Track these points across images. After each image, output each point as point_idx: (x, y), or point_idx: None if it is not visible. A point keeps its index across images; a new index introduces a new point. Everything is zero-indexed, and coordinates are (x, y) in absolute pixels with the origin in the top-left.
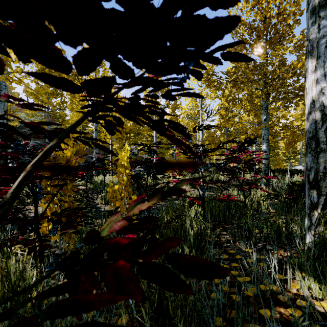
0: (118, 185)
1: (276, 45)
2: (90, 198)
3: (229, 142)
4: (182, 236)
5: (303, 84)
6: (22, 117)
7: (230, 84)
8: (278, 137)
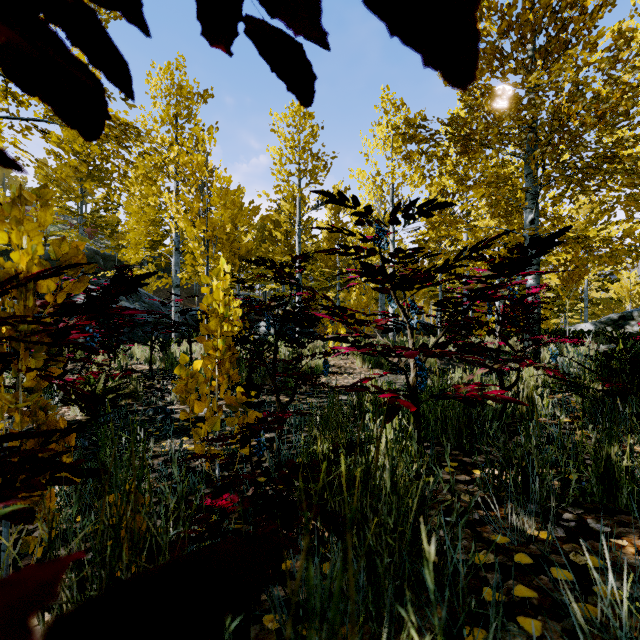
0: (203, 360)
1: (559, 57)
2: (155, 390)
3: (486, 246)
4: (368, 509)
5: (625, 136)
6: None
7: (456, 148)
8: (549, 263)
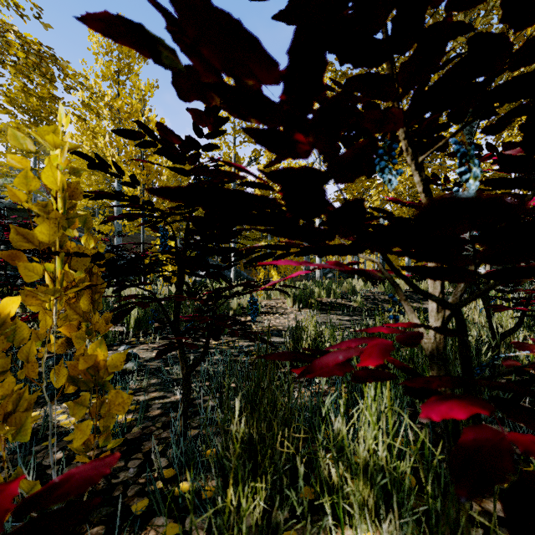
0: (20, 297)
1: None
2: None
3: None
4: None
5: None
6: None
7: None
8: None
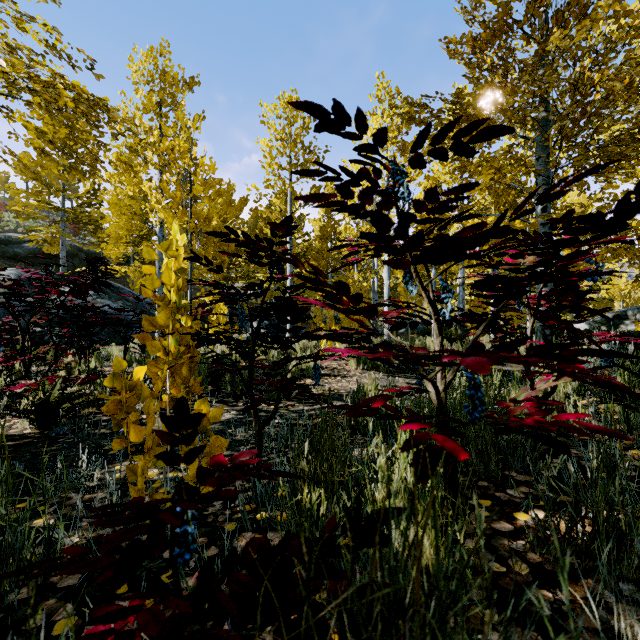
0: (147, 366)
1: (578, 22)
2: None
3: (558, 196)
4: None
5: None
6: (11, 223)
7: None
8: None
